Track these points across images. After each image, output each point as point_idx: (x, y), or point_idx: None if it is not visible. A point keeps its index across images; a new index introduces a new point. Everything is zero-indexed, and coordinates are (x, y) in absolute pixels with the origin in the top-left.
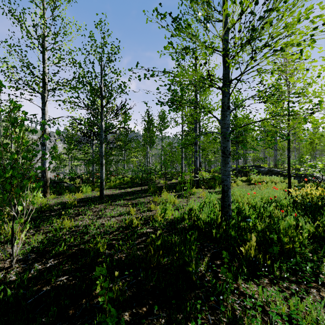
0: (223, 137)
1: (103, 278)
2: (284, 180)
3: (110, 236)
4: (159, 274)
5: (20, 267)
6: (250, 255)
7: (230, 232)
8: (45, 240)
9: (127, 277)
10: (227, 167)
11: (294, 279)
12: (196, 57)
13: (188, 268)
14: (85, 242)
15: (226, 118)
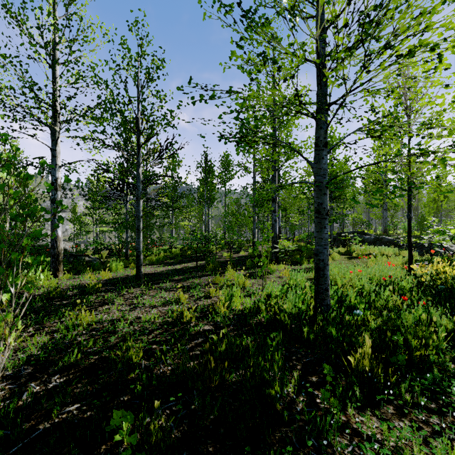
0: (318, 188)
1: (127, 428)
2: (400, 252)
3: (150, 337)
4: (224, 401)
5: (5, 390)
6: (363, 368)
7: (330, 330)
8: (50, 344)
9: (174, 405)
10: (323, 233)
11: (435, 407)
12: (278, 67)
13: (269, 391)
14: (110, 347)
15: (322, 161)
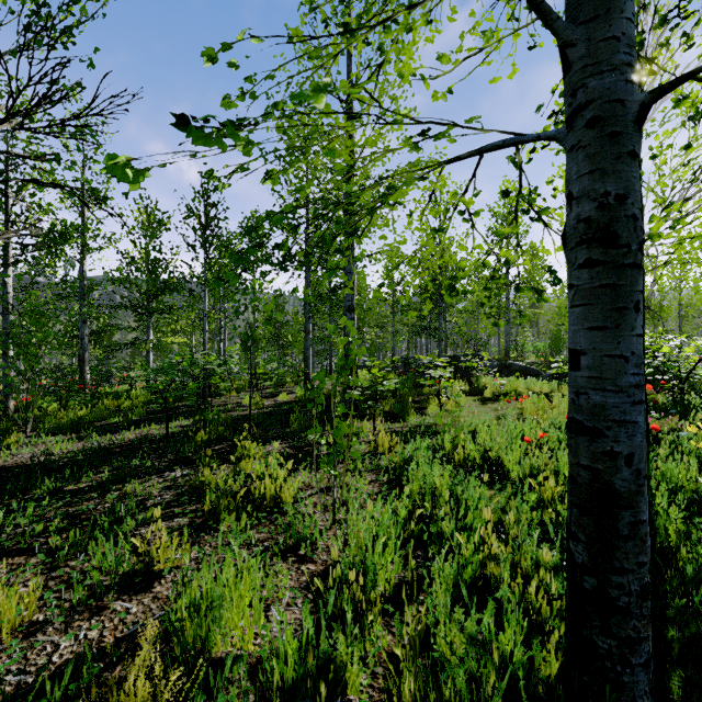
0: (600, 132)
1: None
2: (559, 388)
3: None
4: None
5: None
6: None
7: None
8: None
9: None
10: (629, 332)
11: None
12: None
13: None
14: None
15: (622, 5)
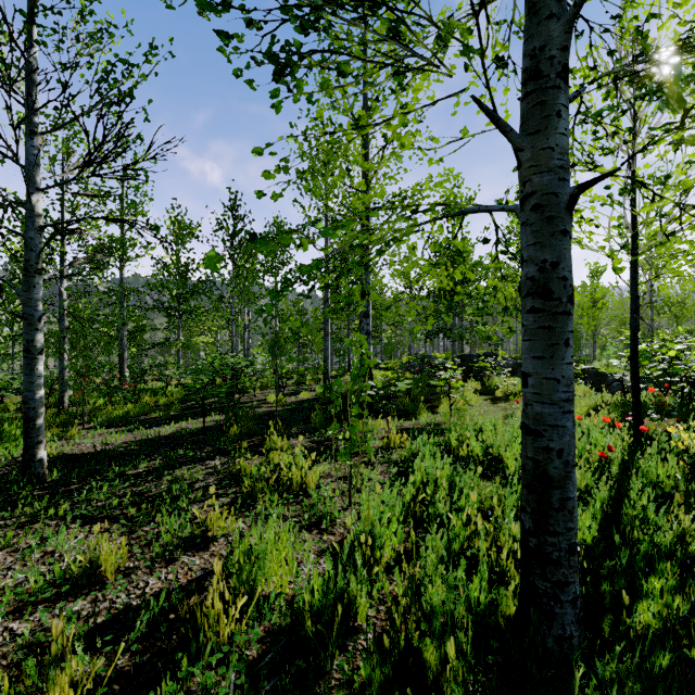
0: (541, 216)
1: None
2: None
3: None
4: None
5: None
6: None
7: None
8: None
9: None
10: (561, 362)
11: None
12: None
13: None
14: None
15: (557, 123)
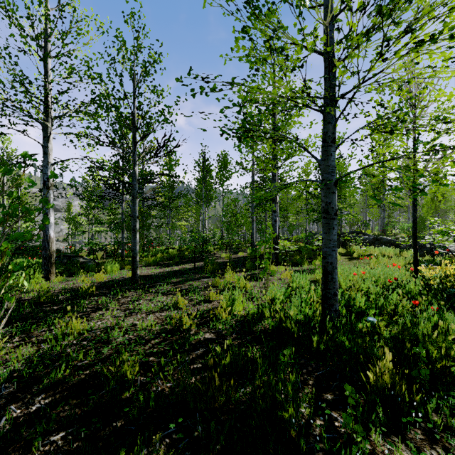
0: (326, 187)
1: None
2: (401, 253)
3: (146, 347)
4: (231, 426)
5: None
6: (383, 384)
7: (340, 339)
8: (35, 358)
9: (174, 432)
10: (332, 234)
11: None
12: (286, 55)
13: (282, 414)
14: (102, 359)
15: (331, 157)
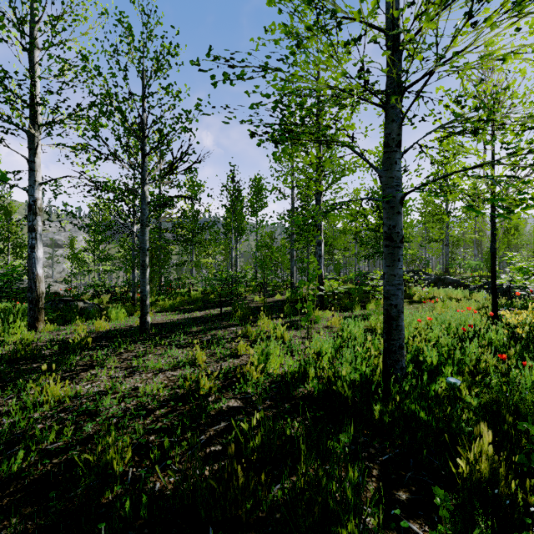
0: (389, 206)
1: None
2: (470, 295)
3: (147, 421)
4: None
5: None
6: (479, 476)
7: (411, 407)
8: None
9: None
10: (396, 268)
11: None
12: (338, 22)
13: (337, 529)
14: (84, 440)
15: (395, 166)
